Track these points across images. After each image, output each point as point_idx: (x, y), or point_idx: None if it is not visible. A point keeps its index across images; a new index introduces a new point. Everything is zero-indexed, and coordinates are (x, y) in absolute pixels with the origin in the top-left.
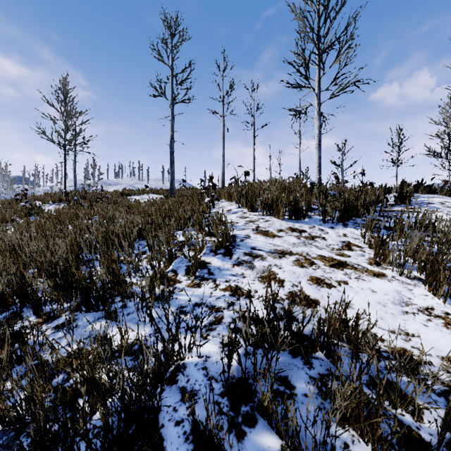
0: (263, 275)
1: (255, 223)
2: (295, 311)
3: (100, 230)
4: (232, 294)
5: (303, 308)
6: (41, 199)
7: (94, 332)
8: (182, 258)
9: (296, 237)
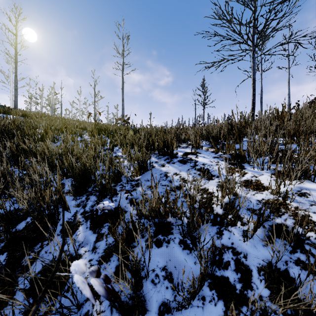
0: None
1: None
2: None
3: None
4: None
5: None
6: None
7: None
8: None
9: None
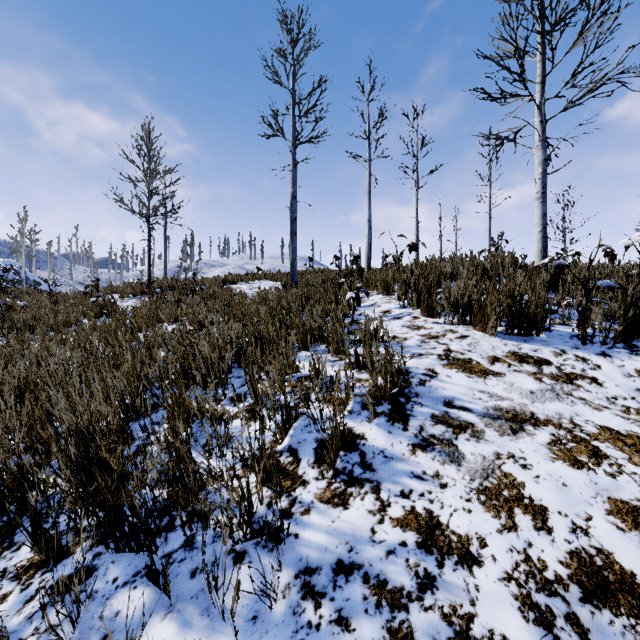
0: (487, 484)
1: (440, 340)
2: (613, 635)
3: (170, 358)
4: (424, 545)
5: (632, 625)
6: (119, 292)
7: (116, 626)
8: (308, 418)
9: (531, 375)
